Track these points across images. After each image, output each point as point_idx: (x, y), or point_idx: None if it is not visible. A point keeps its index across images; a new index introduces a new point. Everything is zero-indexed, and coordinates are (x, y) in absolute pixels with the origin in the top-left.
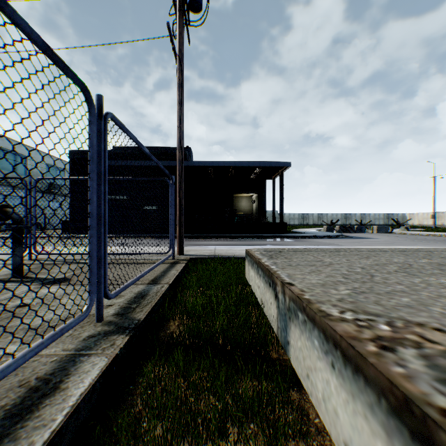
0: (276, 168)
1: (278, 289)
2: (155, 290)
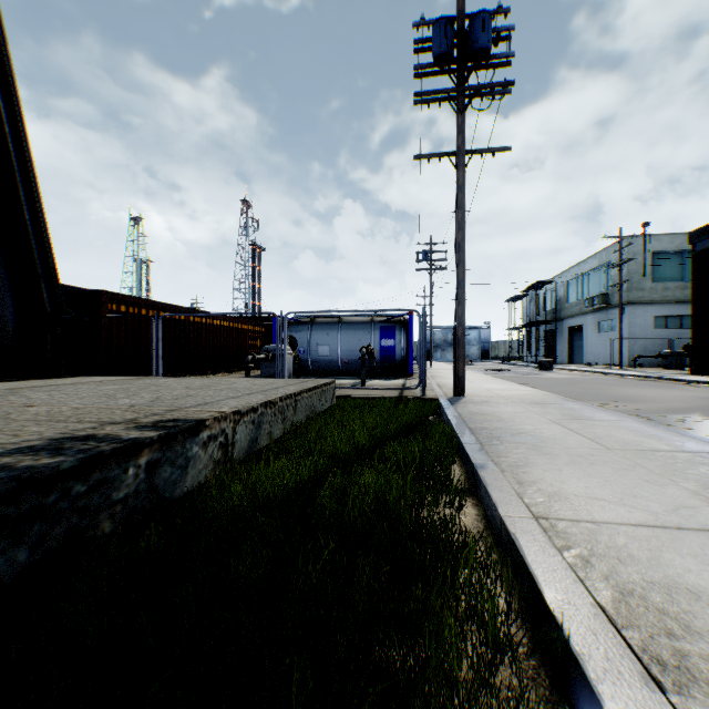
0: None
1: None
2: None
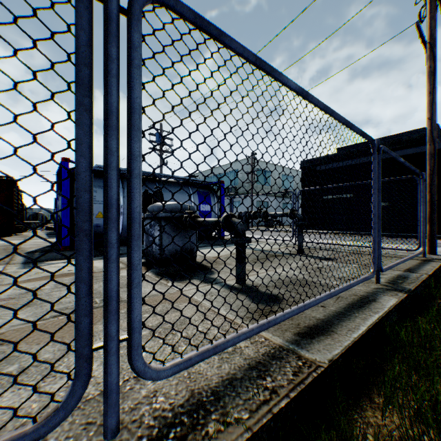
0: None
1: None
2: (414, 276)
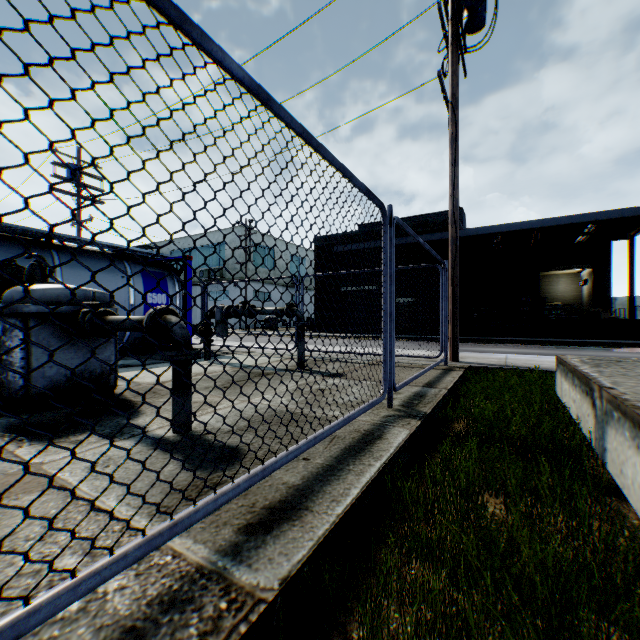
0: (634, 219)
1: (594, 395)
2: (433, 393)
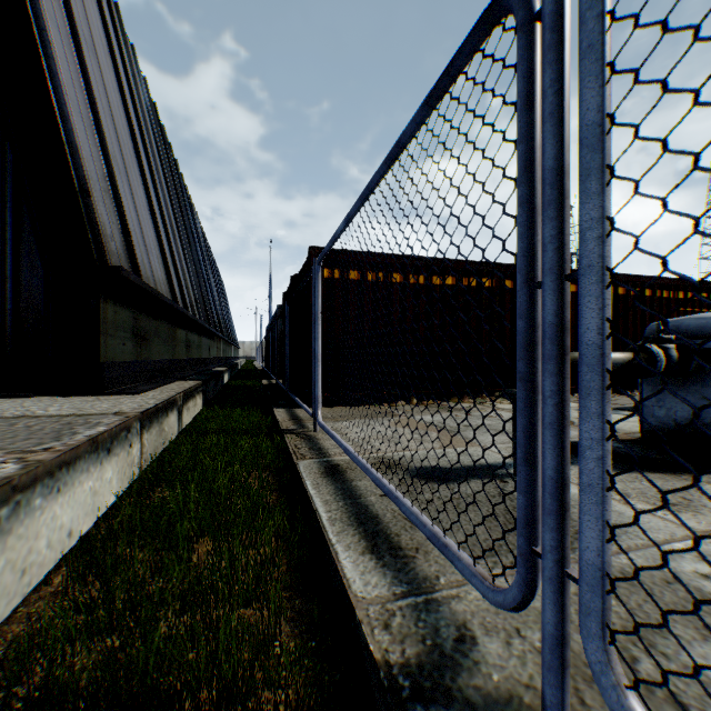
0: None
1: None
2: None
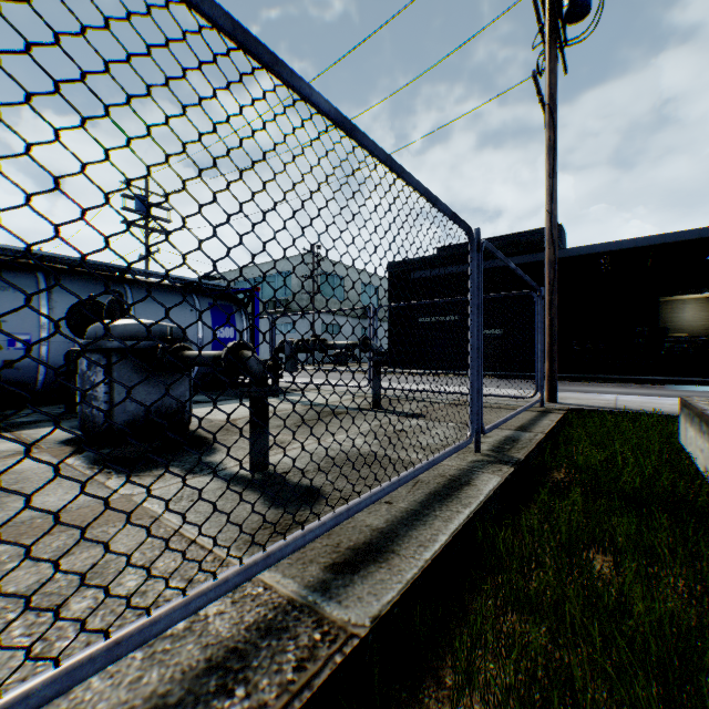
0: None
1: None
2: (527, 437)
